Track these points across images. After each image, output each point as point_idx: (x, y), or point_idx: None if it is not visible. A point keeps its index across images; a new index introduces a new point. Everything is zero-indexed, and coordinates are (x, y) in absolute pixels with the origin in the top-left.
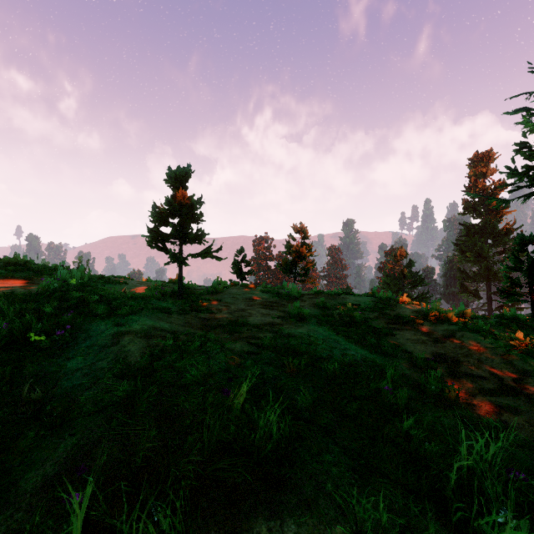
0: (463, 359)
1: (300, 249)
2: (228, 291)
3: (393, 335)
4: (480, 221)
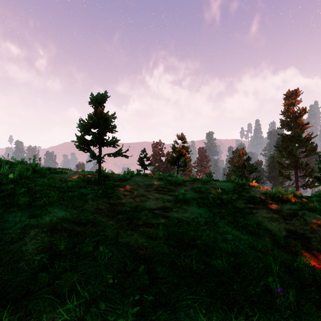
0: (311, 235)
1: (181, 149)
2: (133, 179)
3: (253, 214)
4: (291, 132)
